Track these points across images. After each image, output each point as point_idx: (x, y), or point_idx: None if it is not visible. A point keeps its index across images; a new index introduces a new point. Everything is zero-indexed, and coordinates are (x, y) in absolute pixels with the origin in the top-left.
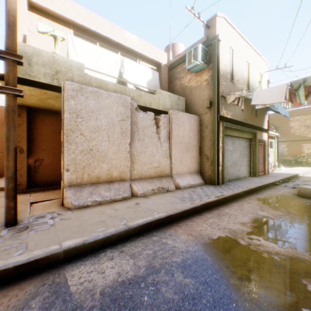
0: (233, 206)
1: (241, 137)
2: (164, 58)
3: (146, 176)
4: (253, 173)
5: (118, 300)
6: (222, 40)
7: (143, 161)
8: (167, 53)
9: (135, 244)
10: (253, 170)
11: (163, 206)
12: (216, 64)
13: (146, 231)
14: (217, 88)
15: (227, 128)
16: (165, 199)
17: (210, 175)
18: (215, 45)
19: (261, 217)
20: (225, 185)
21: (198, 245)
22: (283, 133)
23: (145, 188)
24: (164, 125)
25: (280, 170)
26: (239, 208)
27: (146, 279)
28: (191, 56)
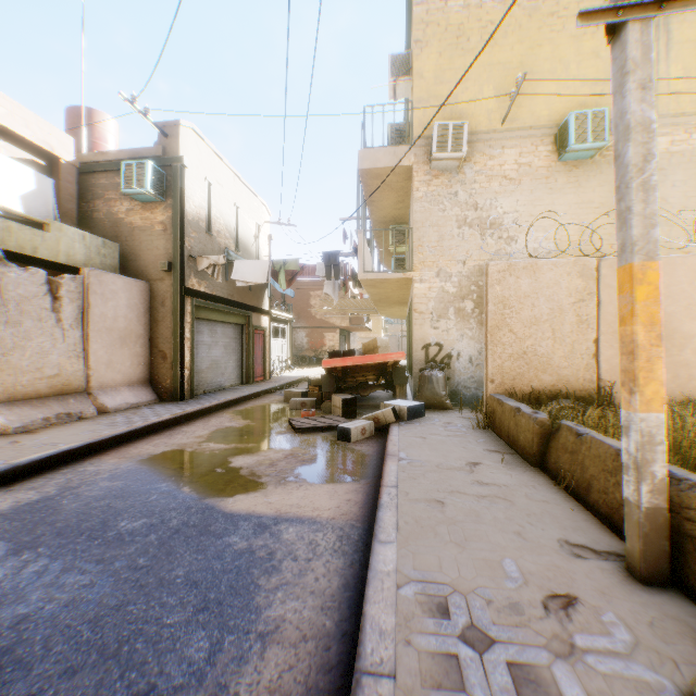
0: (196, 424)
1: (226, 321)
2: (69, 147)
3: (29, 395)
4: (247, 378)
5: (30, 511)
6: (191, 165)
7: (21, 365)
8: (75, 123)
9: (33, 482)
10: (247, 374)
11: (75, 437)
12: (179, 203)
13: (48, 468)
14: (182, 243)
15: (201, 307)
16: (79, 429)
17: (169, 386)
18: (177, 171)
19: (225, 428)
20: (195, 399)
21: (135, 462)
22: (304, 315)
23: (28, 417)
24: (73, 296)
25: (291, 373)
26: (204, 424)
27: (64, 494)
28: (133, 173)
